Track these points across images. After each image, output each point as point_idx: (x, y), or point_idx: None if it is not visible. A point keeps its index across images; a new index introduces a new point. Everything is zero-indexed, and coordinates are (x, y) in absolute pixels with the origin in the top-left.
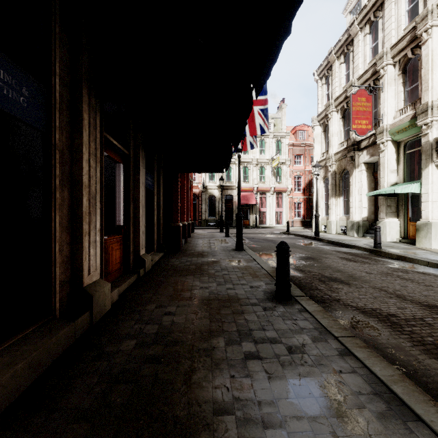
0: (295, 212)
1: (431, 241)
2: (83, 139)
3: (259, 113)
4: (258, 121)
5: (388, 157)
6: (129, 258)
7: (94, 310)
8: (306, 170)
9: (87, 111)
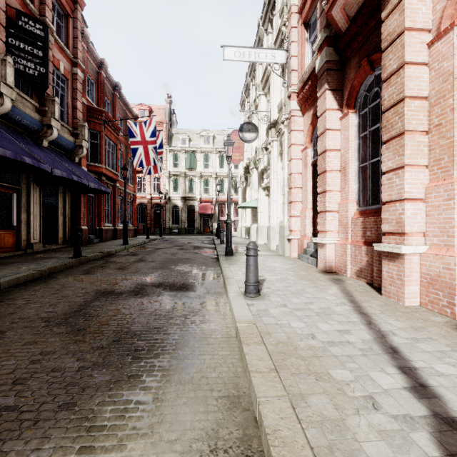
0: None
1: (258, 239)
2: None
3: (152, 149)
4: (151, 155)
5: (254, 180)
6: (21, 243)
7: None
8: None
9: None
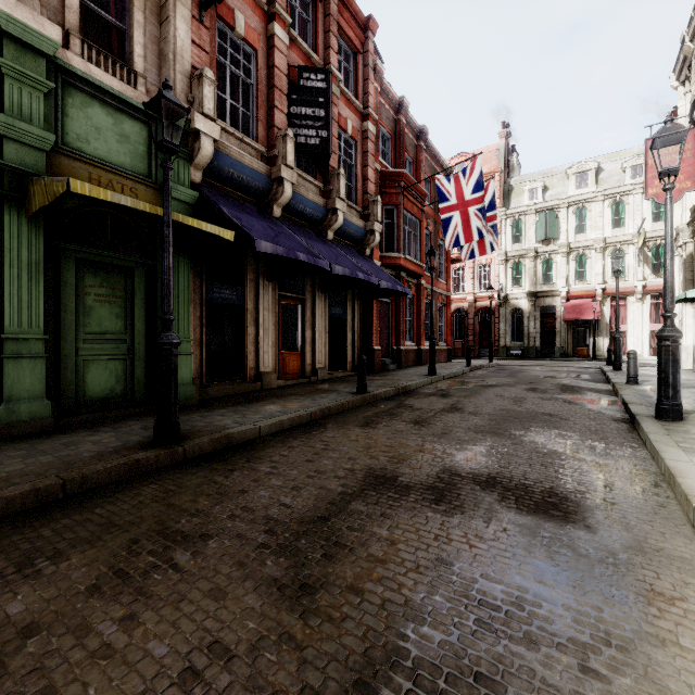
0: None
1: None
2: (260, 303)
3: (476, 214)
4: (474, 224)
5: None
6: (305, 368)
7: (263, 383)
8: None
9: (263, 289)
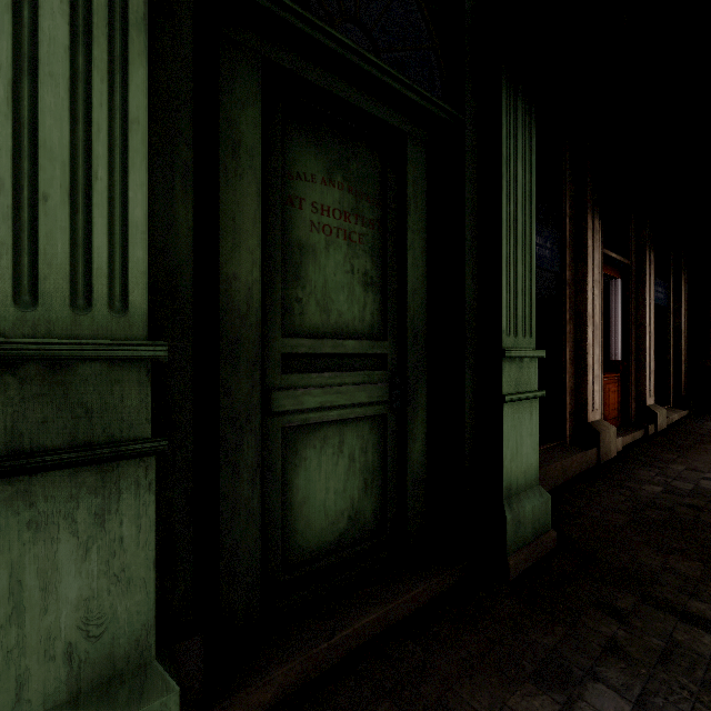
0: None
1: None
2: (587, 268)
3: None
4: None
5: None
6: (629, 406)
7: (600, 448)
8: None
9: (590, 237)
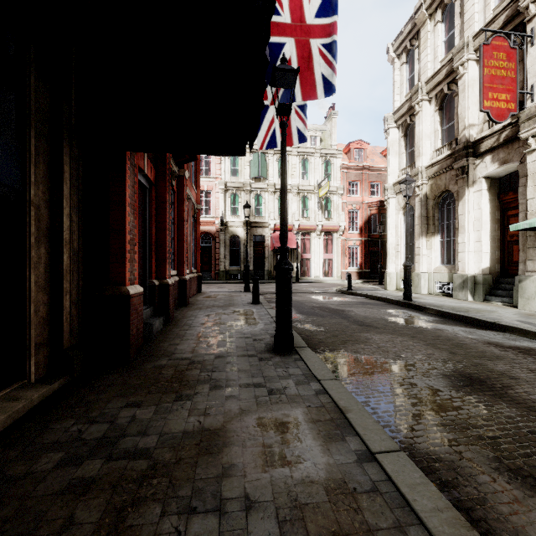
0: (349, 260)
1: None
2: None
3: (322, 54)
4: (319, 71)
5: None
6: None
7: None
8: (365, 202)
9: None
